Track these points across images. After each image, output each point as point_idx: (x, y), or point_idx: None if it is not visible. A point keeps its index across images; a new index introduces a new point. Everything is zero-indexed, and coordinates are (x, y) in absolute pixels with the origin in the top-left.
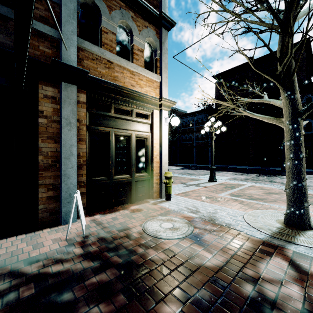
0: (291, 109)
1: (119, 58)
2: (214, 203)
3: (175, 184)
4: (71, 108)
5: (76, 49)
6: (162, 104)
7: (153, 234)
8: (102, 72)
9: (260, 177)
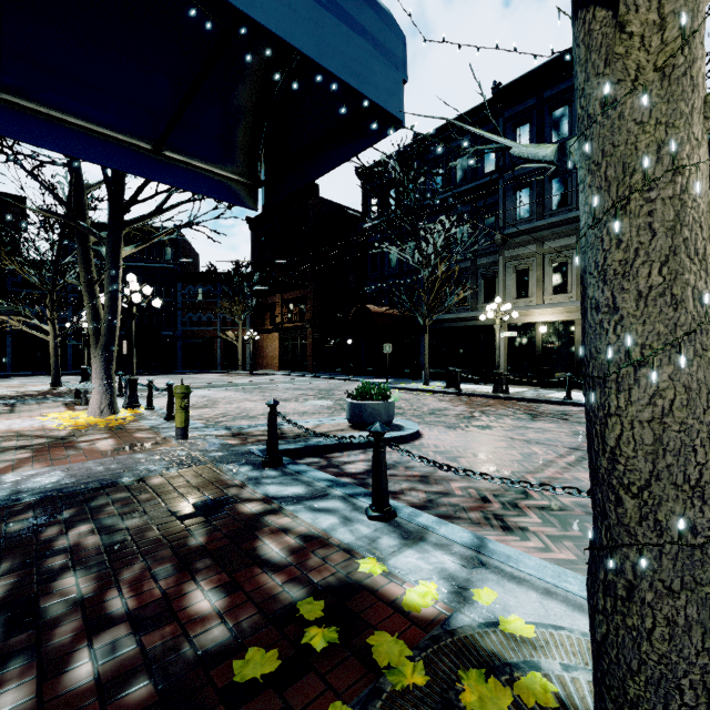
0: (55, 333)
1: None
2: None
3: None
4: None
5: None
6: None
7: None
8: None
9: None
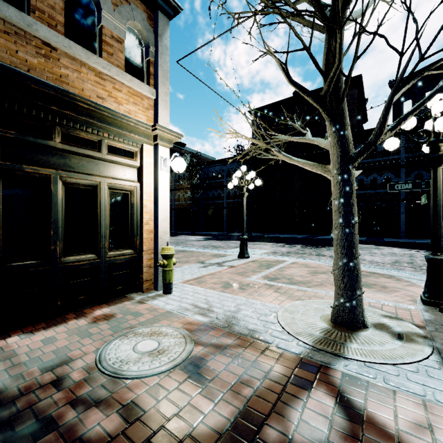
0: (340, 151)
1: (69, 42)
2: (239, 294)
3: (188, 264)
4: None
5: None
6: (158, 136)
7: (114, 368)
8: (31, 61)
9: (307, 249)
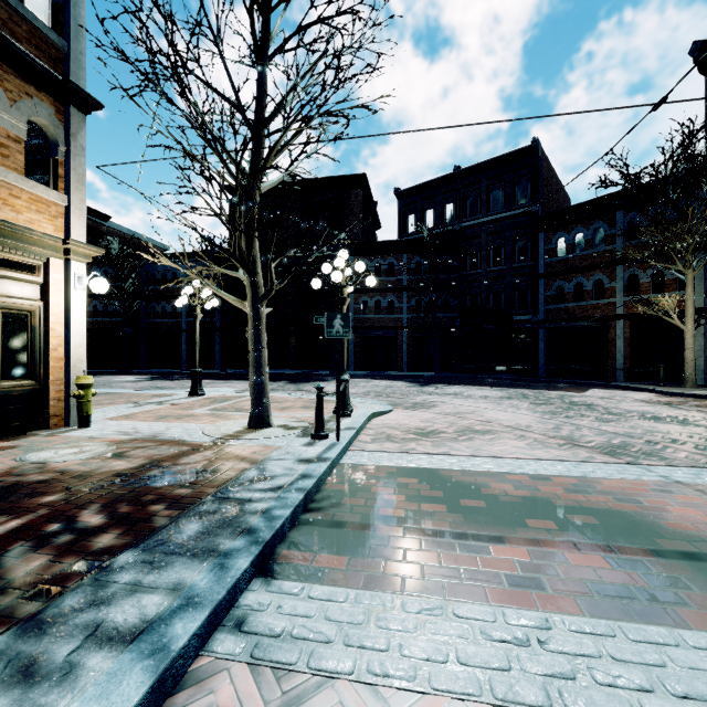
0: (252, 293)
1: None
2: (174, 422)
3: (113, 406)
4: None
5: None
6: (71, 251)
7: (40, 461)
8: None
9: (289, 385)
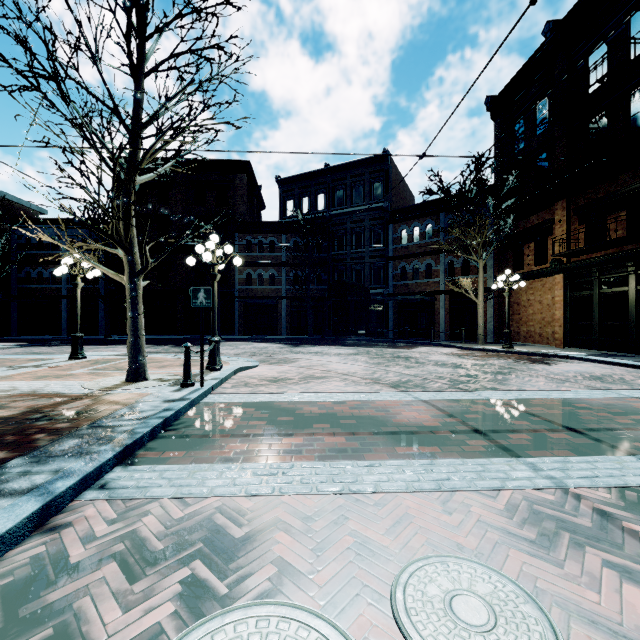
0: (129, 269)
1: None
2: (53, 380)
3: None
4: None
5: None
6: None
7: None
8: None
9: (174, 348)
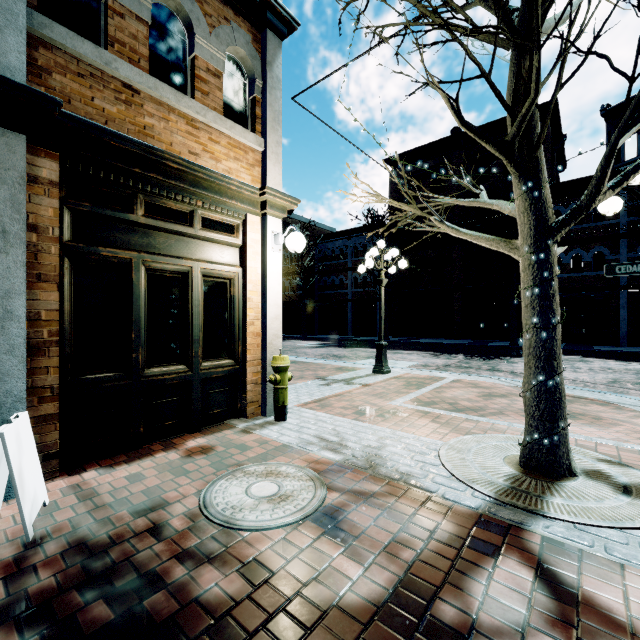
0: (534, 220)
1: (155, 82)
2: (380, 423)
3: (303, 381)
4: (7, 194)
5: (23, 39)
6: (267, 203)
7: (225, 517)
8: (109, 110)
9: (473, 361)
